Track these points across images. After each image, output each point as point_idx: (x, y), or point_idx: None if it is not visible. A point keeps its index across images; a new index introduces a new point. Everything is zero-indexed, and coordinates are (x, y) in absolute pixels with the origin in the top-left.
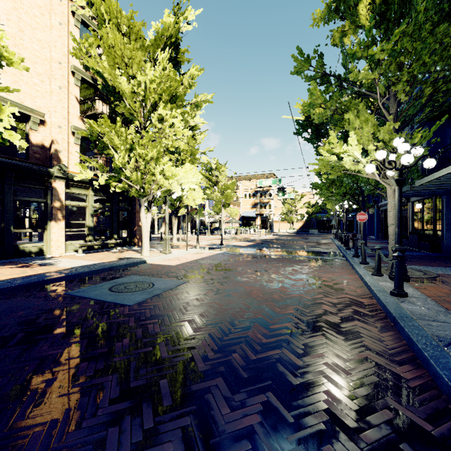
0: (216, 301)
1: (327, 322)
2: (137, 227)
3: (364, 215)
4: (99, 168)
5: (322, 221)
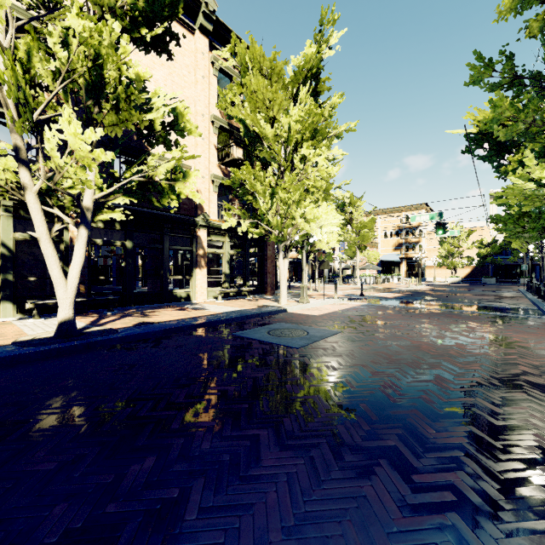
0: (383, 352)
1: (527, 382)
2: (267, 274)
3: None
4: (241, 215)
5: (503, 266)
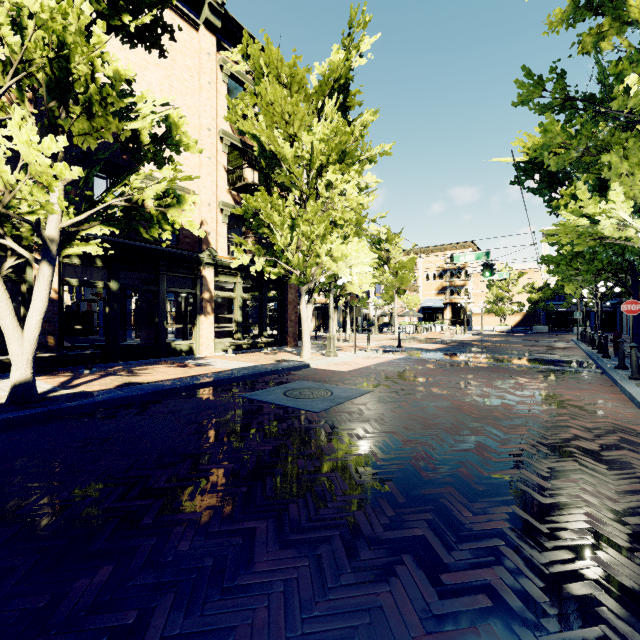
0: (418, 415)
1: (579, 448)
2: (289, 322)
3: (636, 305)
4: (255, 251)
5: (555, 313)
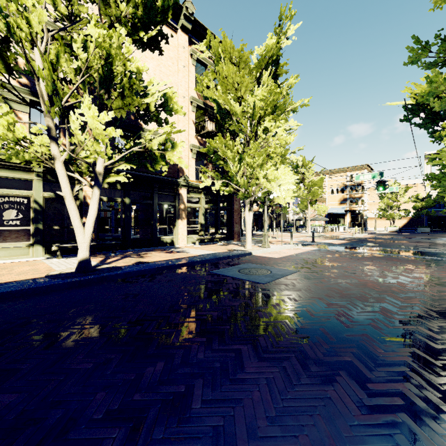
0: (335, 288)
1: None
2: (235, 224)
3: None
4: (215, 176)
5: (436, 218)
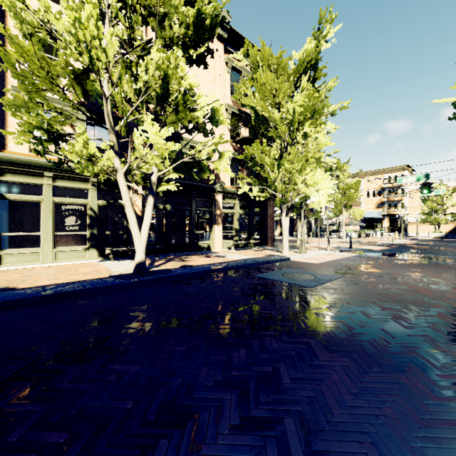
0: (385, 293)
1: None
2: (268, 229)
3: None
4: (252, 182)
5: None
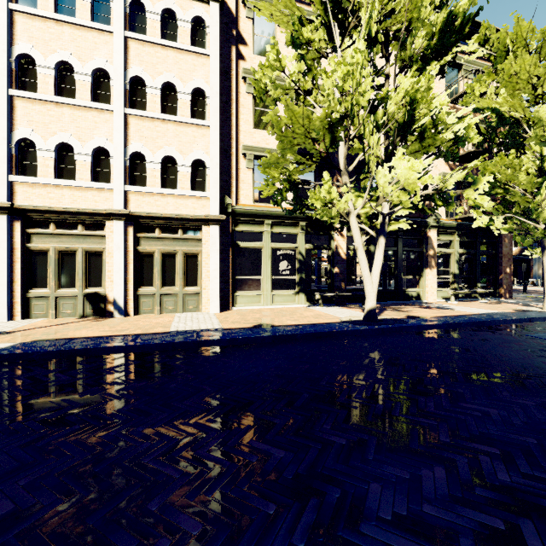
0: None
1: None
2: (503, 274)
3: None
4: (493, 211)
5: None
